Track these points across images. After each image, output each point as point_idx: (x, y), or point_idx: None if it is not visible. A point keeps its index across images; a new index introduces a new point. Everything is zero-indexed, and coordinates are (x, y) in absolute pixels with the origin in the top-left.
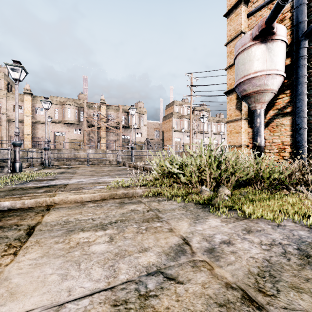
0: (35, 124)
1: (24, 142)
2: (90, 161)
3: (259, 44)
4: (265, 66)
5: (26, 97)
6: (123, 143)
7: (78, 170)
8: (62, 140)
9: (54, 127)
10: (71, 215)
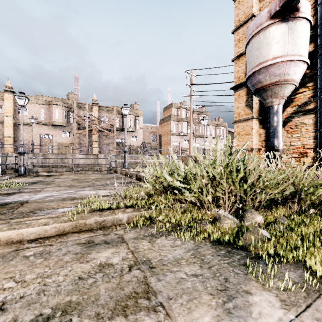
0: (18, 125)
1: (4, 145)
2: (80, 166)
3: (278, 23)
4: (287, 50)
5: (7, 95)
6: (117, 147)
7: (58, 179)
8: (49, 143)
9: (39, 129)
10: None
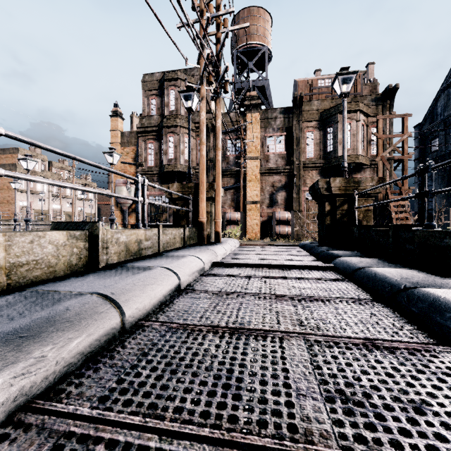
0: None
1: None
2: None
3: (125, 186)
4: (127, 195)
5: None
6: None
7: None
8: None
9: None
10: None
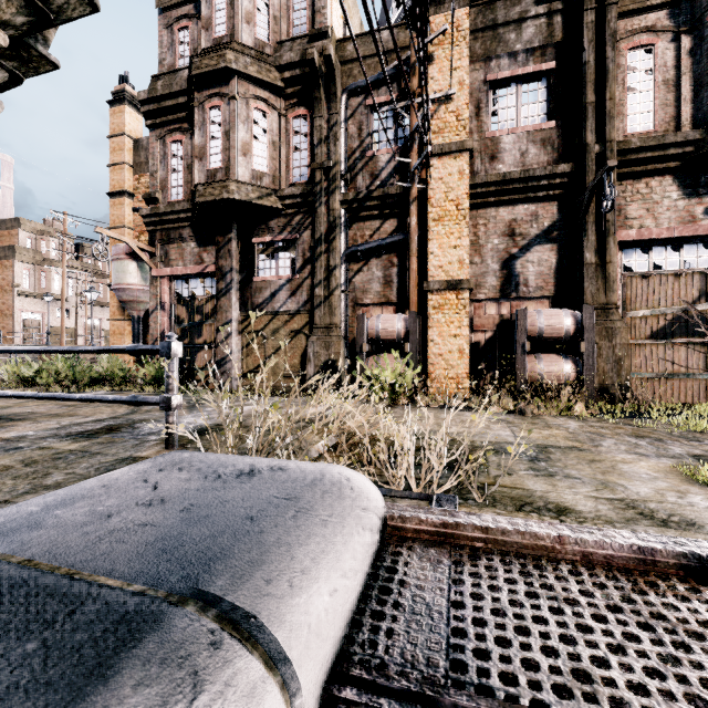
0: None
1: None
2: None
3: (131, 260)
4: (137, 281)
5: None
6: None
7: None
8: None
9: None
10: None
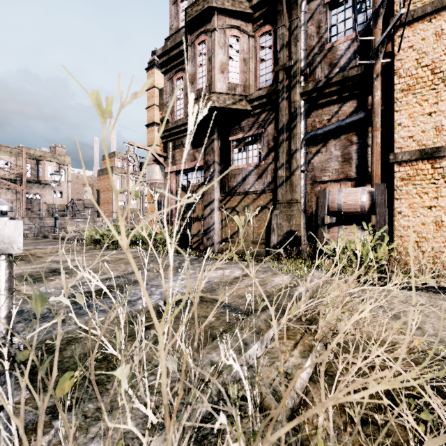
0: None
1: None
2: None
3: (156, 164)
4: (160, 178)
5: None
6: (28, 205)
7: None
8: None
9: None
10: (49, 254)
